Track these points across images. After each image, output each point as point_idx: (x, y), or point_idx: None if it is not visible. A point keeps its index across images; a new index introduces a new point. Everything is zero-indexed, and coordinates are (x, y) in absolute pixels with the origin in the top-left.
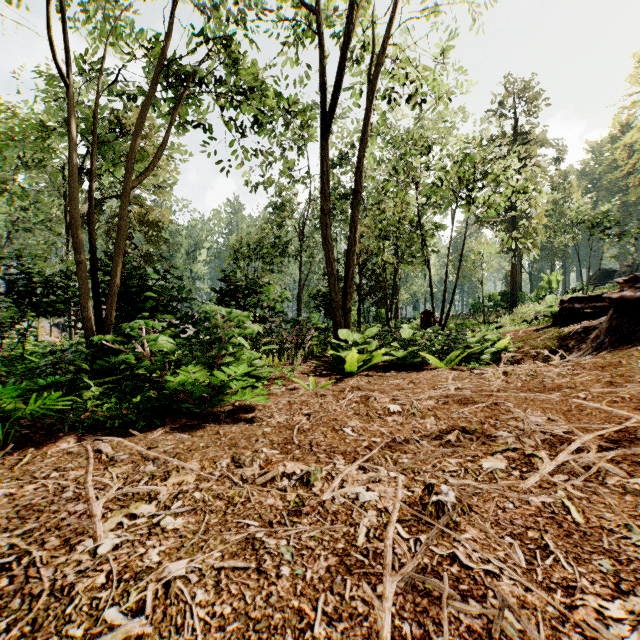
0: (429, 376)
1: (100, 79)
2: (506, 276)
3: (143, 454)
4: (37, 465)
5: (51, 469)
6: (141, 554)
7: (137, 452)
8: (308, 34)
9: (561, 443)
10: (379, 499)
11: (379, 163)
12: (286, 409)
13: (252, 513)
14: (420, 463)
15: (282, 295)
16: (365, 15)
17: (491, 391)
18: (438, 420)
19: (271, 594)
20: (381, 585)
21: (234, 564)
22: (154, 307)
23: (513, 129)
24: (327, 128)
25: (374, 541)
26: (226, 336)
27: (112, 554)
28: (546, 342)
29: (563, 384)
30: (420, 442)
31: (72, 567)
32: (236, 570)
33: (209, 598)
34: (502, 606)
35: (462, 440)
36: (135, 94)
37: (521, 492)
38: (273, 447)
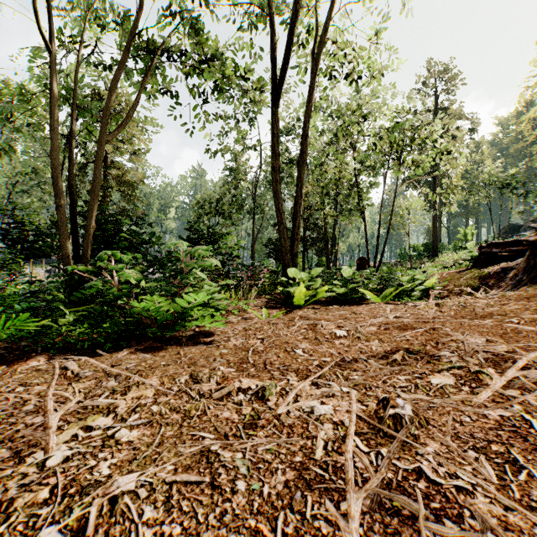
0: (368, 308)
1: (79, 49)
2: (428, 230)
3: (106, 371)
4: (5, 381)
5: (17, 384)
6: (91, 467)
7: (101, 369)
8: (260, 19)
9: (504, 361)
10: (334, 412)
11: (320, 133)
12: (242, 334)
13: (208, 426)
14: (370, 379)
15: (238, 243)
16: (309, 4)
17: (427, 319)
18: (382, 343)
19: (225, 512)
20: (345, 502)
21: (187, 478)
22: (126, 248)
23: (434, 105)
24: (277, 96)
25: (333, 454)
26: (187, 267)
27: (60, 467)
28: (468, 281)
29: (494, 312)
30: (368, 361)
31: (17, 480)
32: (189, 484)
33: (158, 516)
34: (484, 528)
35: (407, 359)
36: (110, 64)
37: (475, 406)
38: (229, 366)
